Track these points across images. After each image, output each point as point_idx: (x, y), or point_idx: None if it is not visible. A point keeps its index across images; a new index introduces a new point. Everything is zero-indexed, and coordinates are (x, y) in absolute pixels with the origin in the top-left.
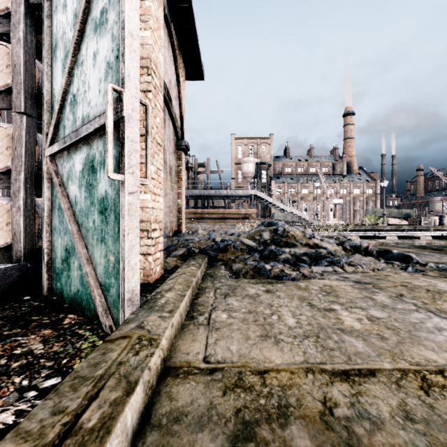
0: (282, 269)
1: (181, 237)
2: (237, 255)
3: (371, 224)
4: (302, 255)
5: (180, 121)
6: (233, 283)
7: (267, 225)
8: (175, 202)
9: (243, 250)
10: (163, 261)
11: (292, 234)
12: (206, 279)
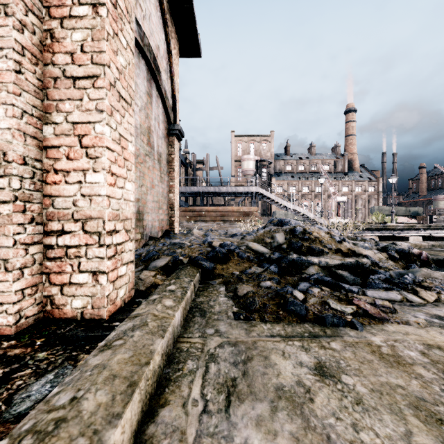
0: (324, 300)
1: (171, 238)
2: (242, 267)
3: (379, 223)
4: (337, 268)
5: (172, 101)
6: (243, 338)
7: (276, 223)
8: (166, 196)
9: (251, 259)
10: (135, 277)
11: (316, 236)
12: (192, 323)
